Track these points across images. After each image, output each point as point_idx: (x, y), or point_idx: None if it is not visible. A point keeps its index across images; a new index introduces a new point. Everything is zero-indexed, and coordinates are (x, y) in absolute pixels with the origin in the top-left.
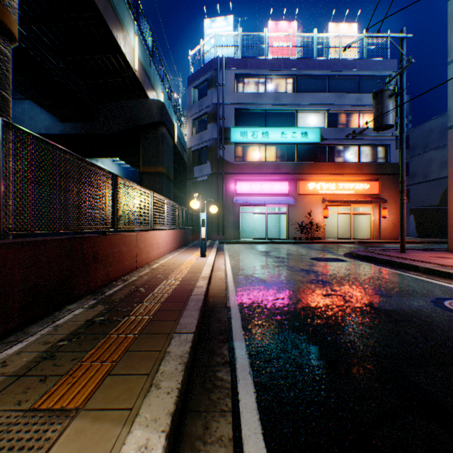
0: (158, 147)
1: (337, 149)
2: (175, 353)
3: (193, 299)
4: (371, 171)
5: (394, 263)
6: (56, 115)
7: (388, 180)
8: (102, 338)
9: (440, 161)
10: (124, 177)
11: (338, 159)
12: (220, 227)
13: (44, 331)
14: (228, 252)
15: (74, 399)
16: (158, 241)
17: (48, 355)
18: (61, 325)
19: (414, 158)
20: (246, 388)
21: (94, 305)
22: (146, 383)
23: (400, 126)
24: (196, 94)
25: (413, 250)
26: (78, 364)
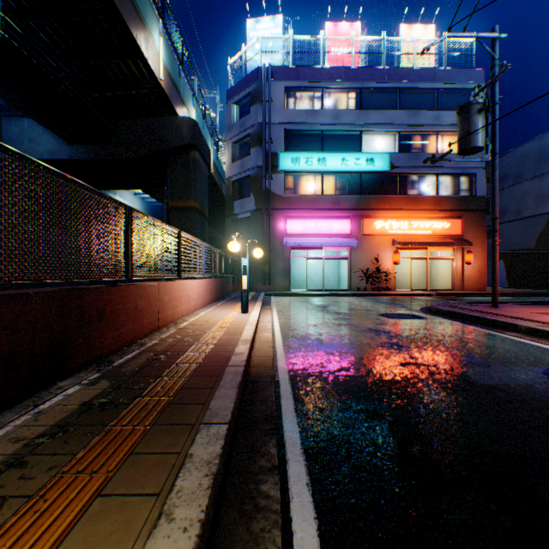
0: (190, 176)
1: (410, 179)
2: (199, 457)
3: (230, 371)
4: (453, 206)
5: (486, 321)
6: (62, 135)
7: (474, 217)
8: (99, 432)
9: (537, 194)
10: (149, 214)
11: (412, 192)
12: (266, 275)
13: (19, 421)
14: (277, 306)
15: (38, 542)
16: (187, 293)
17: (16, 461)
18: (45, 411)
19: (504, 190)
20: (303, 512)
21: (96, 380)
22: (153, 511)
23: (491, 149)
24: (237, 112)
25: (506, 304)
26: (57, 476)
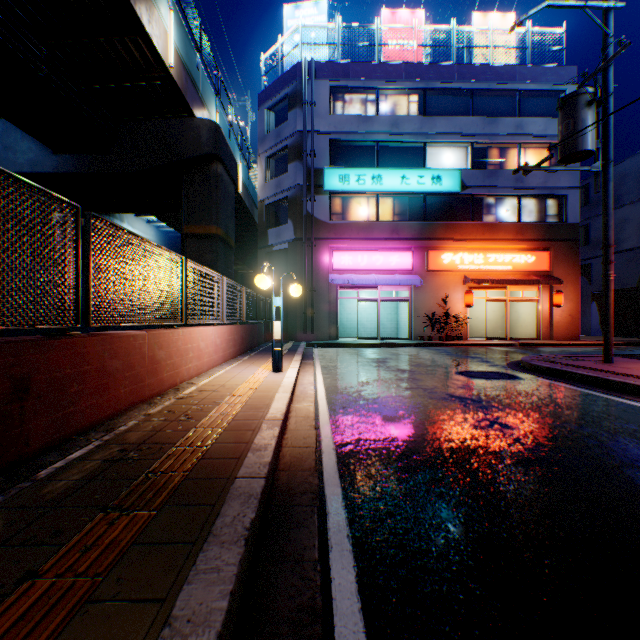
0: (211, 195)
1: (485, 203)
2: None
3: (237, 491)
4: (538, 236)
5: (609, 384)
6: (45, 141)
7: (564, 249)
8: None
9: None
10: (166, 246)
11: (488, 218)
12: (308, 321)
13: None
14: (321, 361)
15: None
16: (198, 345)
17: None
18: None
19: (598, 217)
20: None
21: None
22: None
23: (603, 154)
24: (271, 119)
25: (619, 358)
26: None
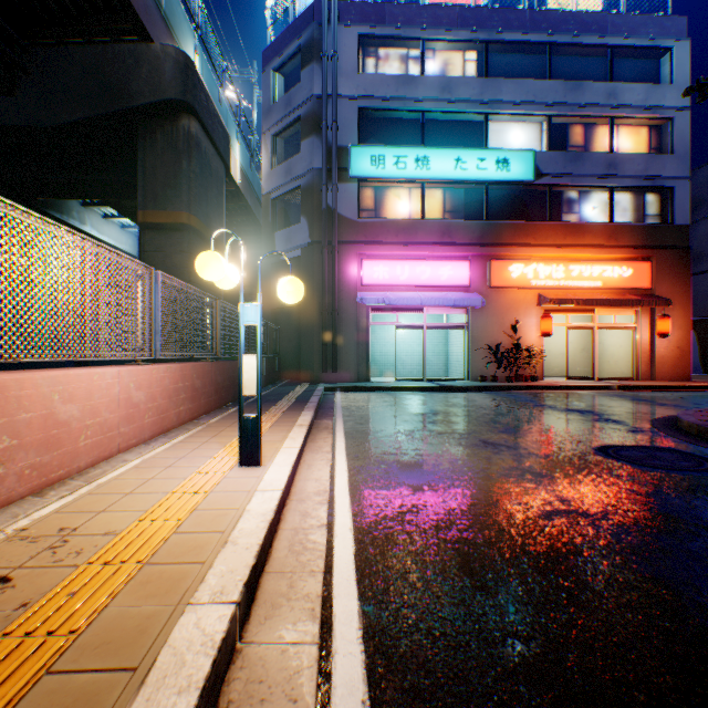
0: (179, 165)
1: (566, 197)
2: None
3: None
4: (637, 241)
5: None
6: None
7: (670, 259)
8: None
9: None
10: None
11: (569, 217)
12: (328, 355)
13: None
14: (345, 420)
15: None
16: (44, 415)
17: None
18: None
19: (699, 223)
20: None
21: None
22: None
23: None
24: (280, 85)
25: None
26: None
